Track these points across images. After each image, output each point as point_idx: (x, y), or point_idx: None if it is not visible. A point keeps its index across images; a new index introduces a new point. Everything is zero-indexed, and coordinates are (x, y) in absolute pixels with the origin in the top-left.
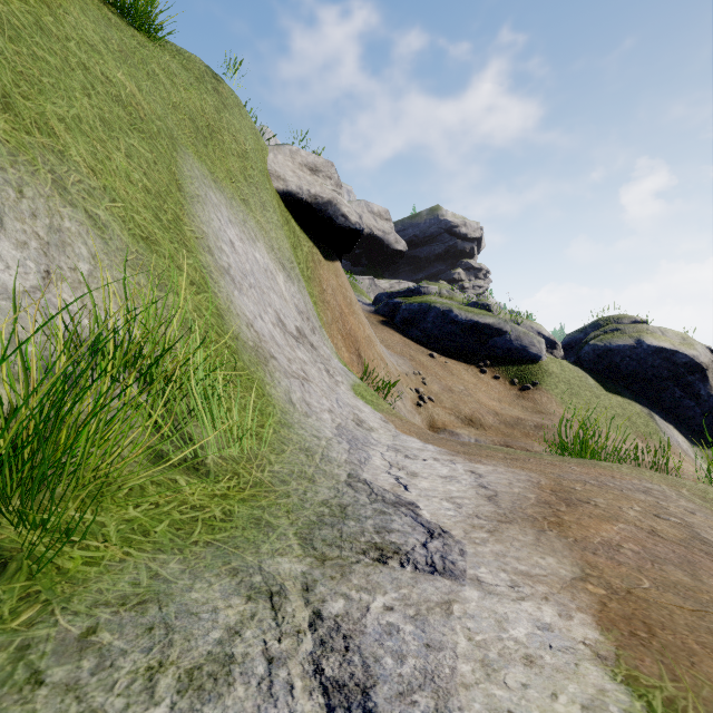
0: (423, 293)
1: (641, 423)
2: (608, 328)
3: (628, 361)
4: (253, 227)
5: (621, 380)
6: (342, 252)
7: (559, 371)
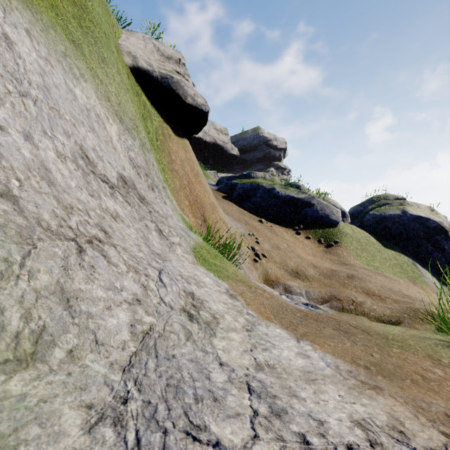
0: (253, 177)
1: (409, 270)
2: (381, 202)
3: (397, 225)
4: (80, 68)
5: (391, 239)
6: (190, 132)
7: (352, 233)
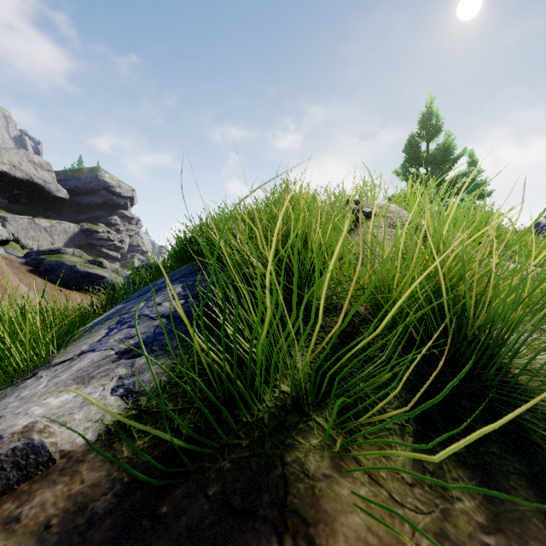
0: (62, 253)
1: None
2: None
3: None
4: None
5: None
6: None
7: None
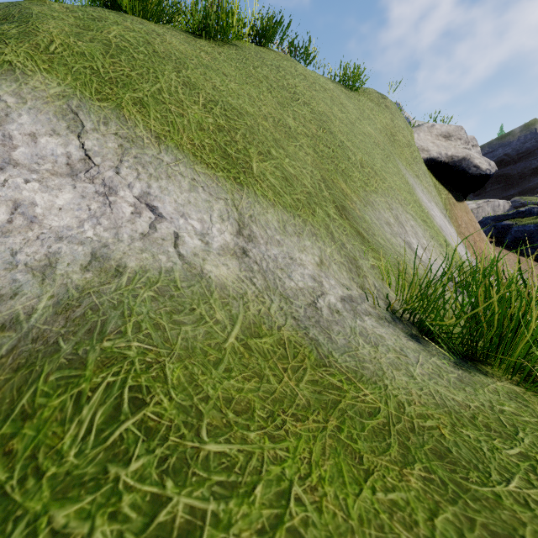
0: (536, 213)
1: None
2: None
3: None
4: (426, 193)
5: None
6: (468, 193)
7: None
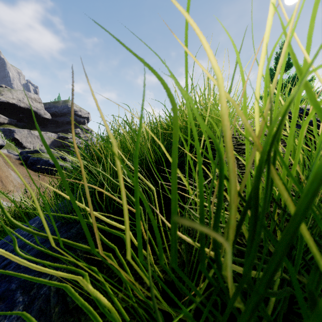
0: (42, 152)
1: None
2: None
3: None
4: None
5: None
6: None
7: None
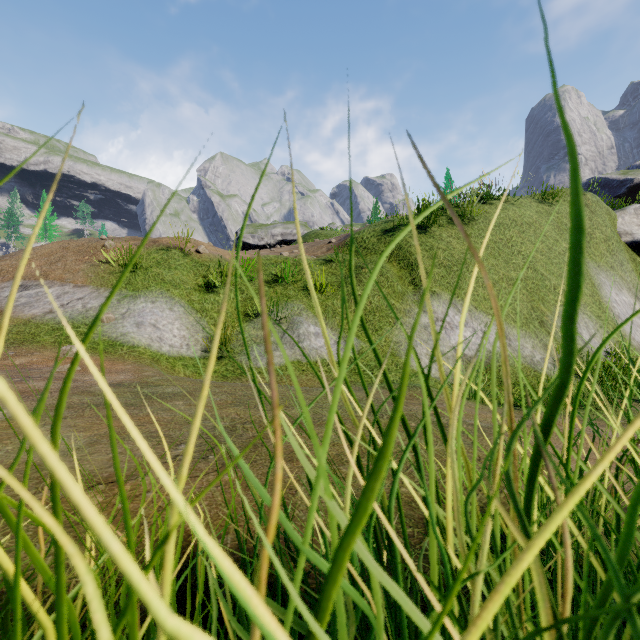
0: None
1: None
2: None
3: None
4: (618, 282)
5: None
6: None
7: None
